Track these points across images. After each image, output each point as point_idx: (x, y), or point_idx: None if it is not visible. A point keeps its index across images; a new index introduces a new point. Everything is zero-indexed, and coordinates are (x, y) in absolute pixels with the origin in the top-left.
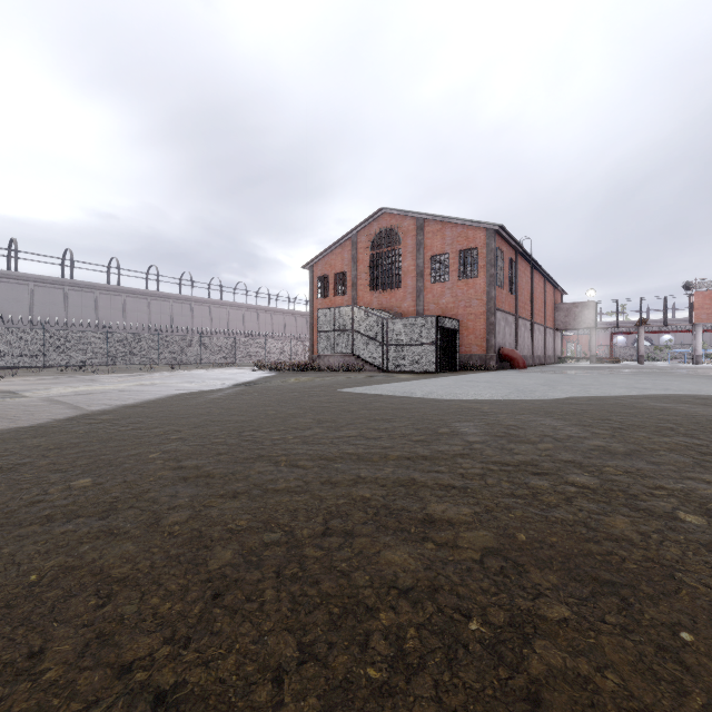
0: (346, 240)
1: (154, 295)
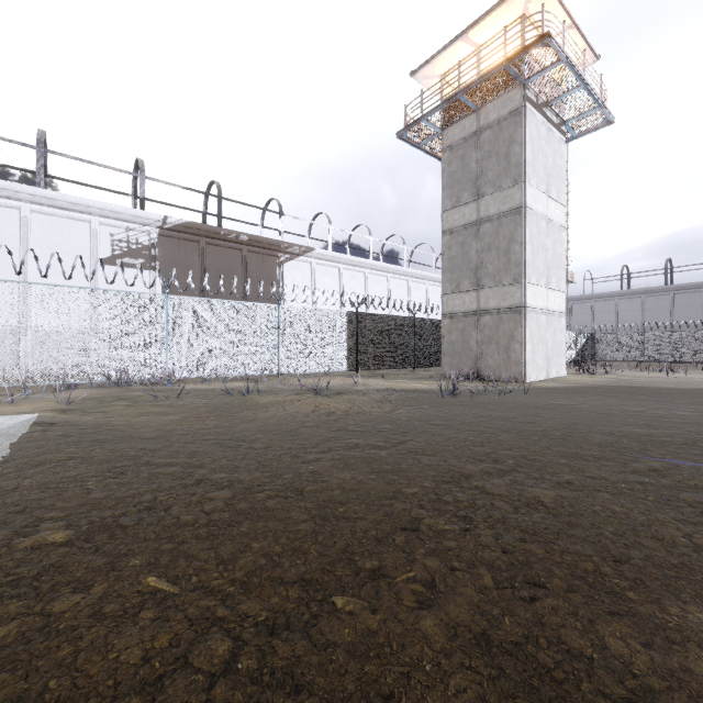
0: None
1: None
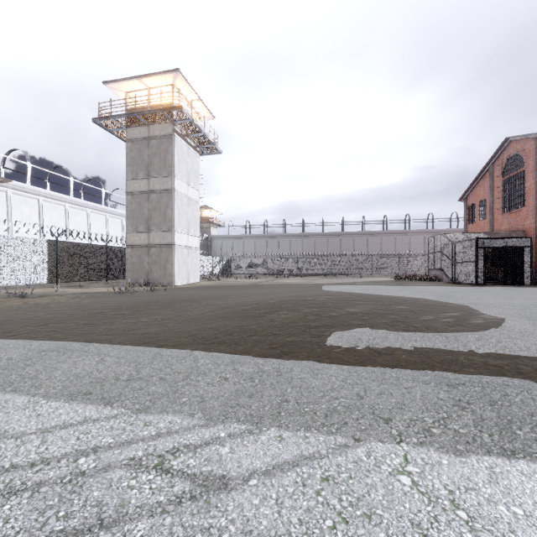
0: (486, 172)
1: (383, 233)
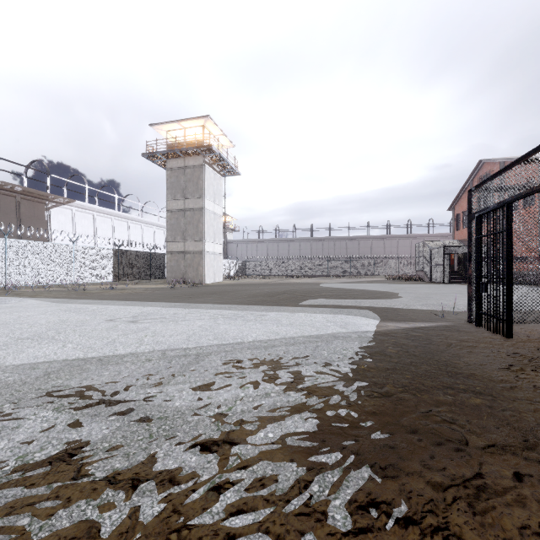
0: (467, 187)
1: (386, 237)
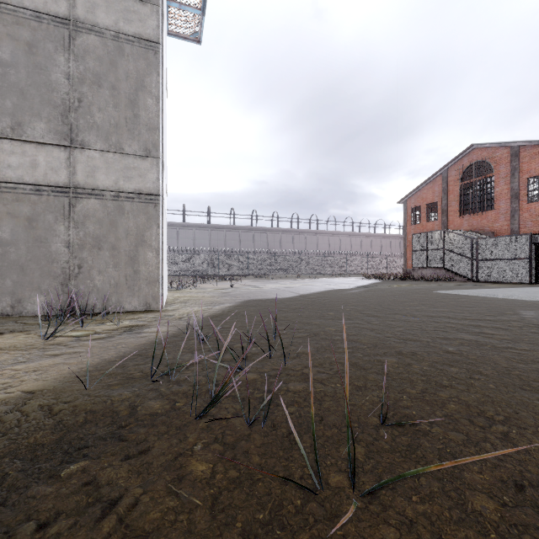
0: (436, 177)
1: (295, 231)
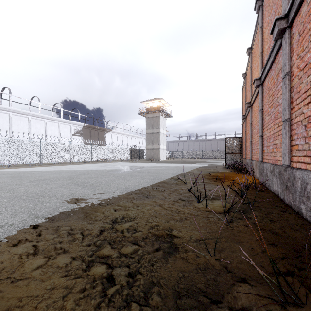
0: None
1: None
